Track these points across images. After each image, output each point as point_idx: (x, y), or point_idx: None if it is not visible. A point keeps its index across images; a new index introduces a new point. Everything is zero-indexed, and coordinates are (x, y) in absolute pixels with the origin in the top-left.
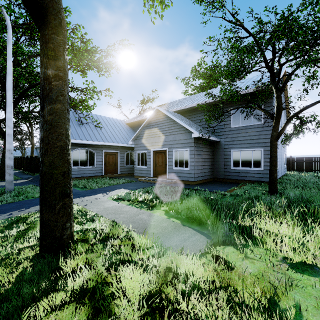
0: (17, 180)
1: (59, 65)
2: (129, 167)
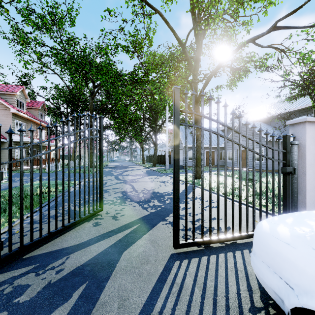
0: (161, 167)
1: (200, 131)
2: (222, 161)
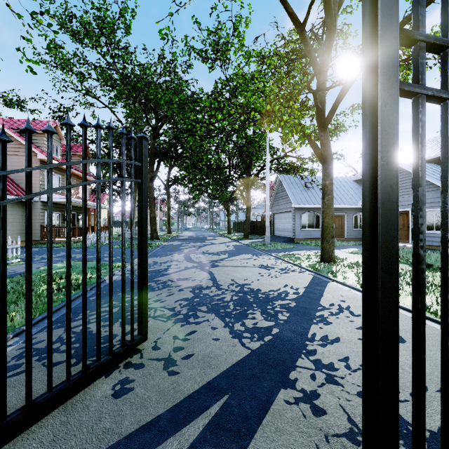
0: (257, 239)
1: (330, 178)
2: (358, 231)
